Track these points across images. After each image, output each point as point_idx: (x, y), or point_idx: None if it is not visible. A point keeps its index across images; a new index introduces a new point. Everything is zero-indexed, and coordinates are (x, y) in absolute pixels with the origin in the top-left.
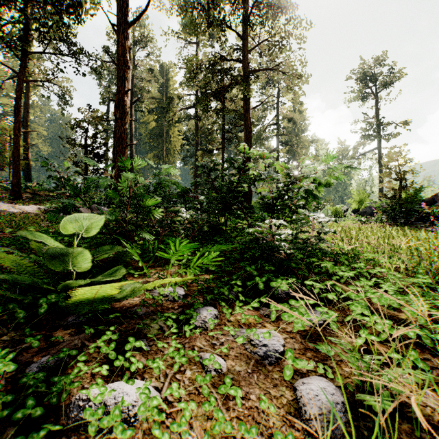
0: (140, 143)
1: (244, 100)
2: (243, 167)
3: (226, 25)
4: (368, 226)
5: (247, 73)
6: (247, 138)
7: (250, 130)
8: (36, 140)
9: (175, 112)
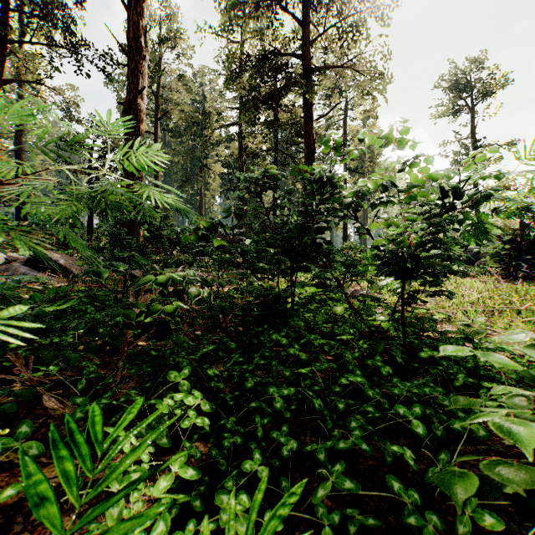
0: (170, 172)
1: (305, 107)
2: (331, 177)
3: (281, 2)
4: (528, 288)
5: (309, 69)
6: (309, 159)
7: (313, 149)
8: (39, 169)
9: (212, 130)
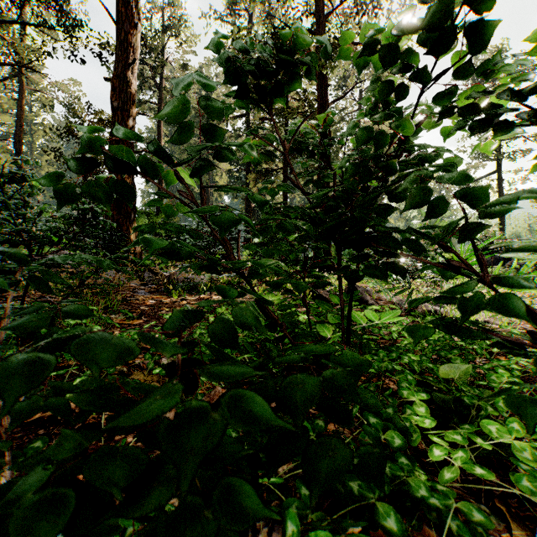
0: None
1: (320, 87)
2: None
3: None
4: None
5: None
6: None
7: (329, 135)
8: (45, 168)
9: (218, 123)
